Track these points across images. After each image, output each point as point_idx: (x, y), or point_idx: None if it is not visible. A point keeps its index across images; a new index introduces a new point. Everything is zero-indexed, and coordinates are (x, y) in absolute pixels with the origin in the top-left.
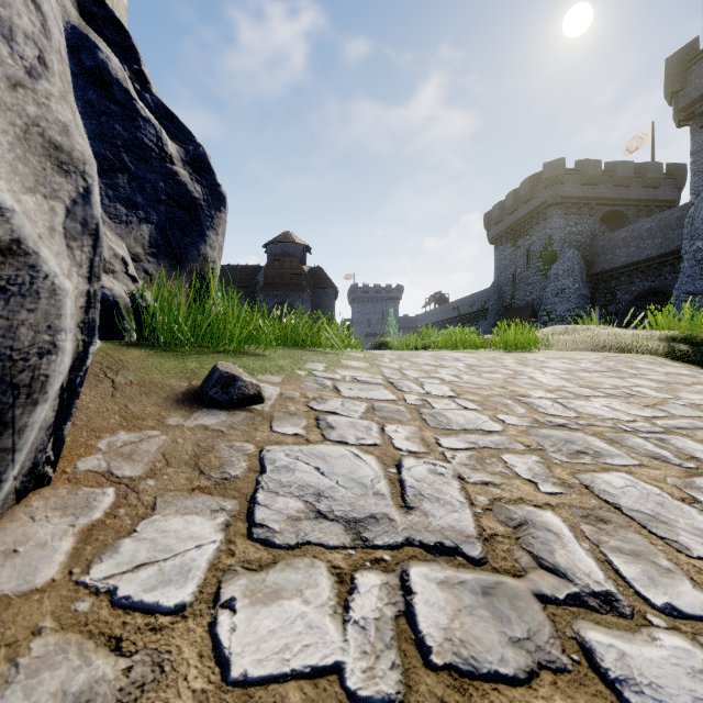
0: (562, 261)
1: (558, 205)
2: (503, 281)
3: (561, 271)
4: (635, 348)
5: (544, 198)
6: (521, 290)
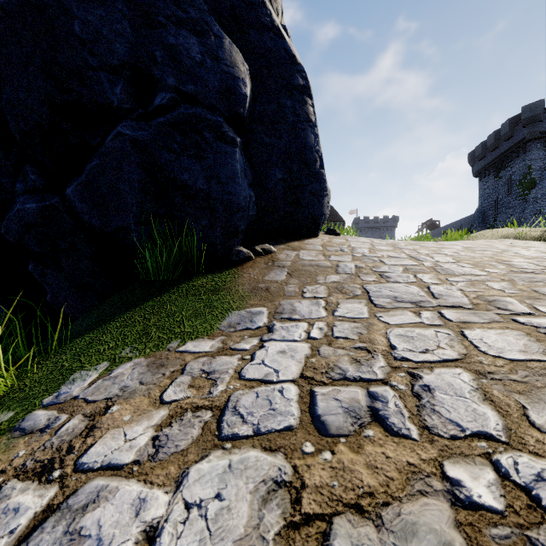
0: (541, 187)
1: (537, 140)
2: (486, 207)
3: (540, 195)
4: (523, 236)
5: (523, 135)
6: (502, 213)
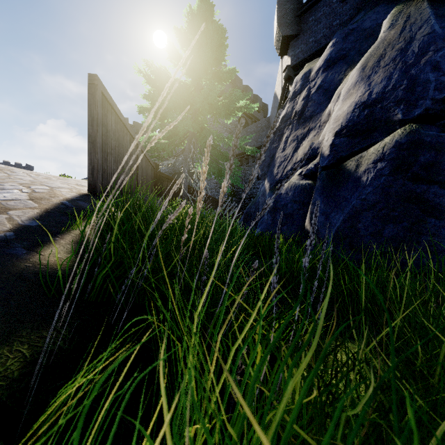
0: None
1: None
2: None
3: None
4: None
5: None
6: None
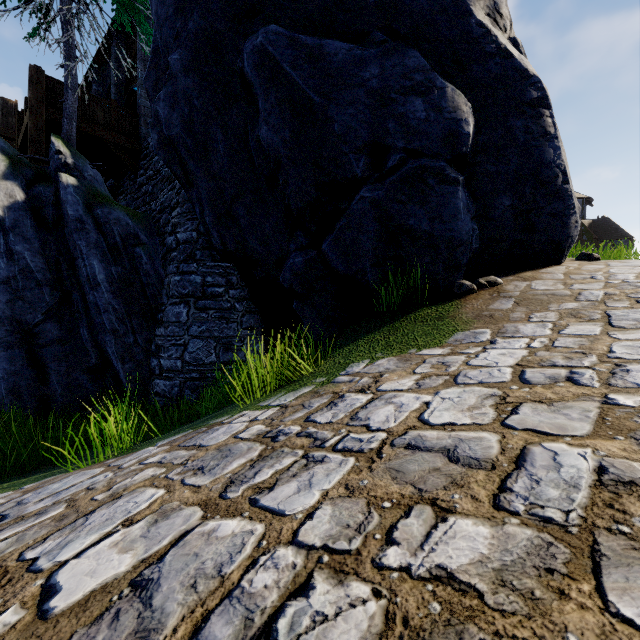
0: None
1: None
2: None
3: None
4: None
5: None
6: None
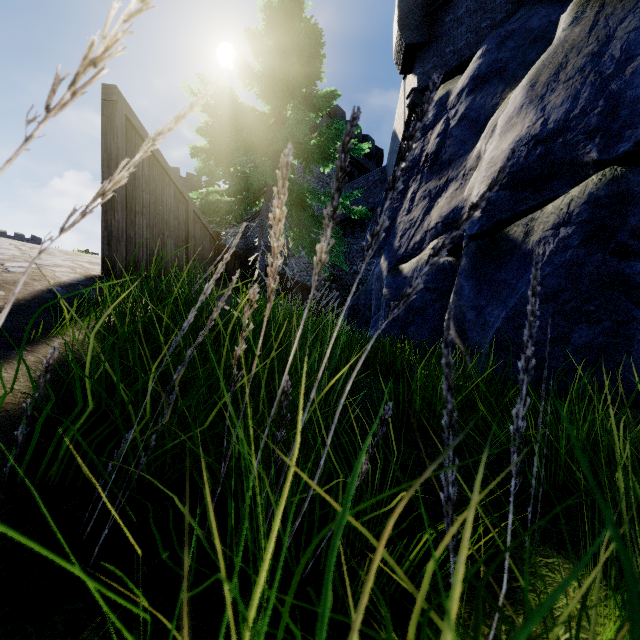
0: None
1: None
2: None
3: None
4: None
5: None
6: None
